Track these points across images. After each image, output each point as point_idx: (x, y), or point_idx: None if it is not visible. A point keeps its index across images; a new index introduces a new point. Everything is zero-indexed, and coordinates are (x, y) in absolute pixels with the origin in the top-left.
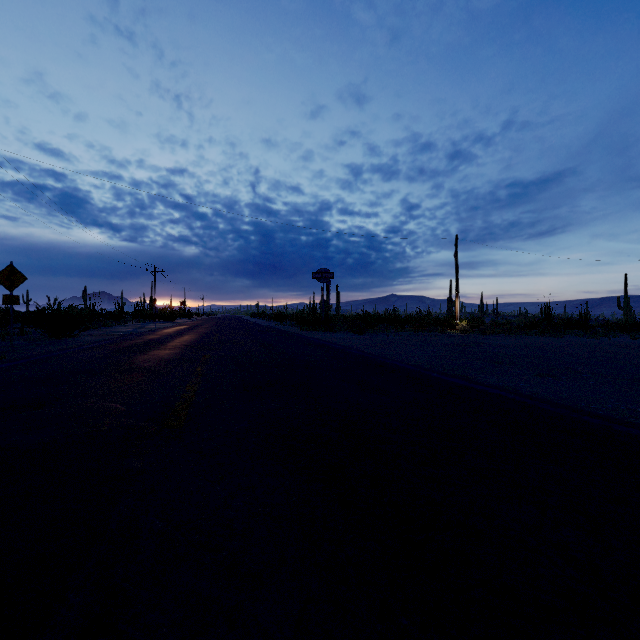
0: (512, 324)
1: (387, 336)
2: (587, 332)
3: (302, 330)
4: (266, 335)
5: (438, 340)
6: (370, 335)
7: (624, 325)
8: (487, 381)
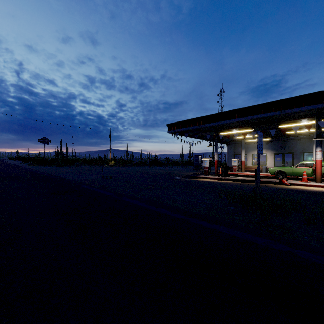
0: (132, 163)
1: (69, 167)
2: (153, 165)
3: (32, 165)
4: (3, 167)
5: (87, 168)
6: (64, 167)
7: (170, 163)
8: (56, 174)
